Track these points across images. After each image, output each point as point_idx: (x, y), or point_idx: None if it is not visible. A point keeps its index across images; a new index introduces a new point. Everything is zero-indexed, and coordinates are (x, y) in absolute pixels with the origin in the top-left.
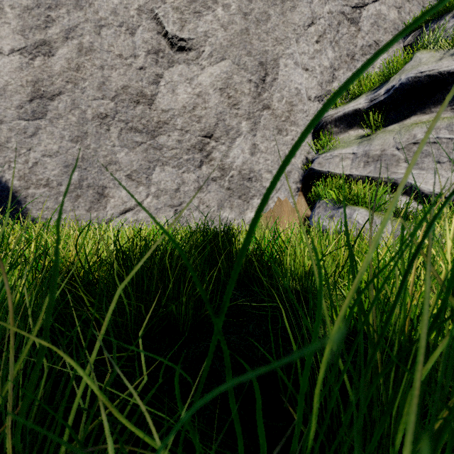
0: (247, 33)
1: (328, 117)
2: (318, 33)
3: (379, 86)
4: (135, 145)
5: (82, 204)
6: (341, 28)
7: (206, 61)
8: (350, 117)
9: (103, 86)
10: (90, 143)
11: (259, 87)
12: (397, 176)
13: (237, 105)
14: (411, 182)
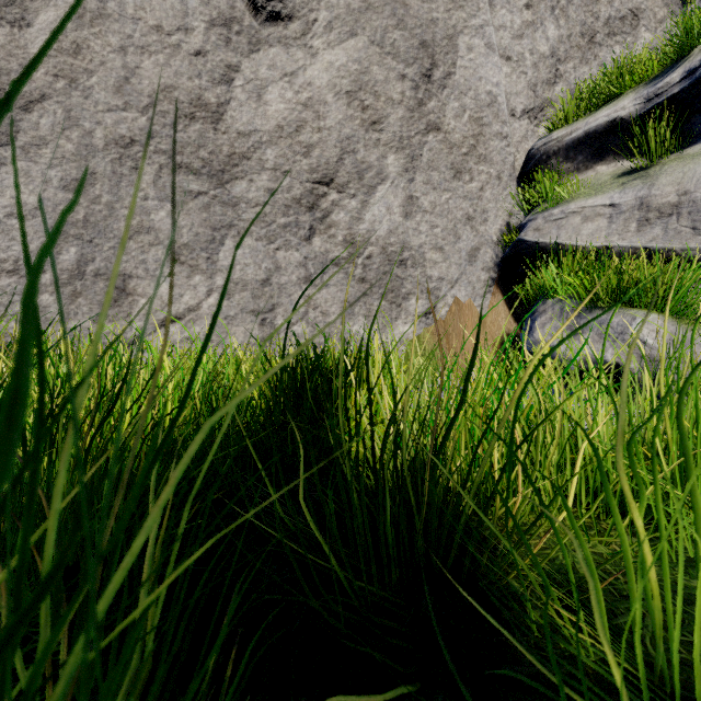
0: None
1: (552, 143)
2: None
3: (663, 71)
4: (186, 198)
5: (84, 309)
6: None
7: (321, 39)
8: (600, 138)
9: (125, 85)
10: (101, 193)
11: (420, 89)
12: None
13: (378, 123)
14: None
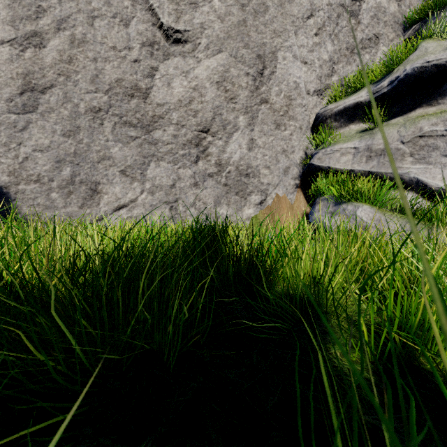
0: (244, 25)
1: (328, 111)
2: (317, 26)
3: (381, 78)
4: (129, 140)
5: (74, 201)
6: (341, 21)
7: (203, 53)
8: (351, 111)
9: (96, 79)
10: (83, 138)
11: (257, 81)
12: (402, 171)
13: (234, 99)
14: (417, 177)
